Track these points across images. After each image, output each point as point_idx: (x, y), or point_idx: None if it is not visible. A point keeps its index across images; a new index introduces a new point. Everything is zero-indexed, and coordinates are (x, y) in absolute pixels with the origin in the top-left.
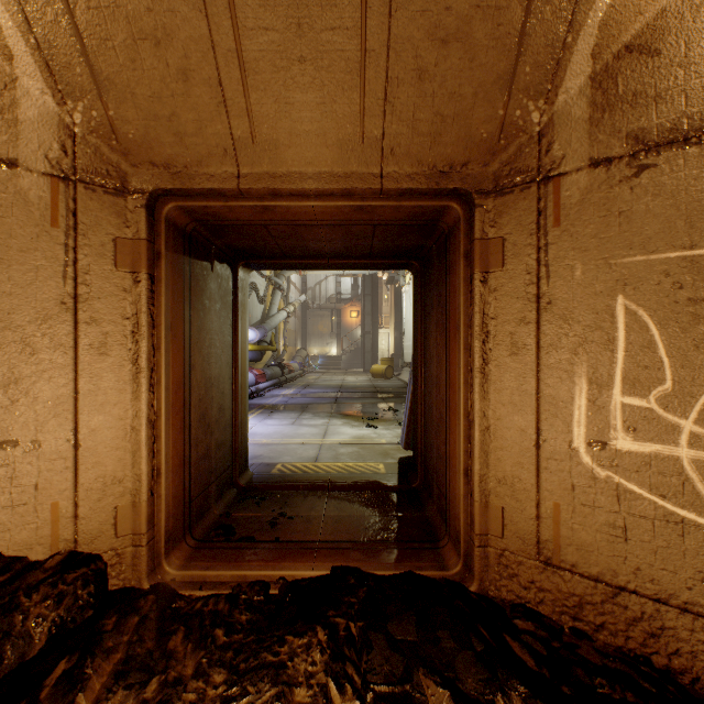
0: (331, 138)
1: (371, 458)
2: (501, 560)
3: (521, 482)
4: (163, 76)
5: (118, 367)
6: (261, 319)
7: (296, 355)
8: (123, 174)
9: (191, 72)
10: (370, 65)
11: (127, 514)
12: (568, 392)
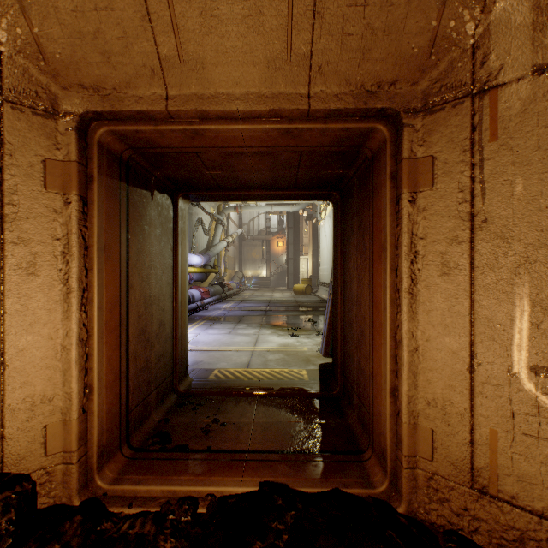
0: (258, 55)
1: (295, 364)
2: (430, 483)
3: (453, 405)
4: None
5: (47, 288)
6: (206, 248)
7: (234, 276)
8: (53, 96)
9: None
10: None
11: (57, 432)
12: (506, 314)
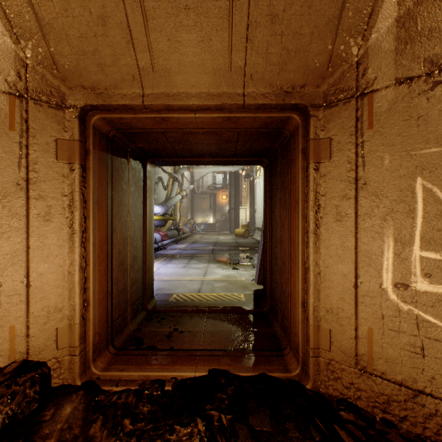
0: (208, 67)
1: (235, 290)
2: (328, 367)
3: (344, 312)
4: (87, 21)
5: (58, 230)
6: (165, 200)
7: (187, 223)
8: (62, 94)
9: (108, 18)
10: (236, 11)
11: (65, 333)
12: (379, 247)
